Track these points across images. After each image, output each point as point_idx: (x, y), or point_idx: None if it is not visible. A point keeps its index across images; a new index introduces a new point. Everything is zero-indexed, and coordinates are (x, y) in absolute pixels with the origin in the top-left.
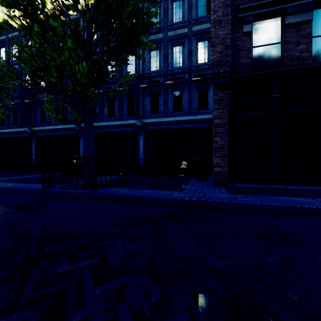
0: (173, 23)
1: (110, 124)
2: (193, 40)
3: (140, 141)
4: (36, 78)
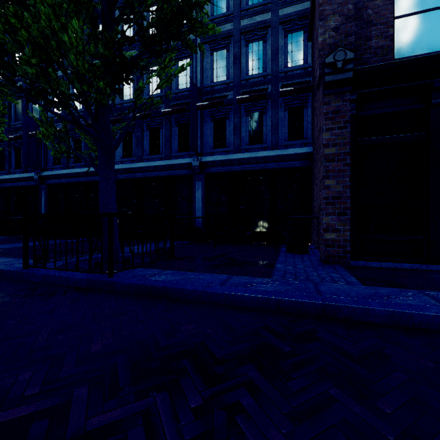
0: (249, 6)
1: (152, 165)
2: (280, 31)
3: (197, 190)
4: (2, 70)
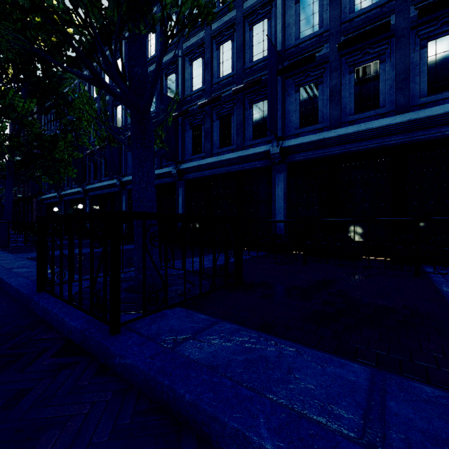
0: None
1: (222, 159)
2: None
3: (277, 185)
4: None
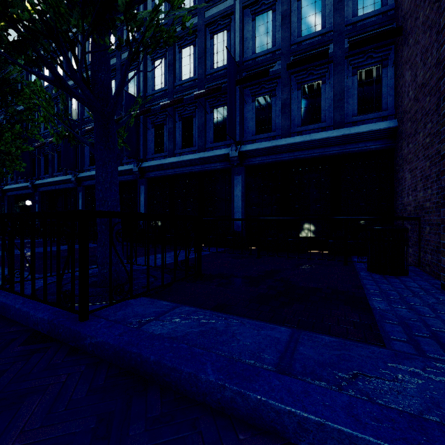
0: None
1: (184, 159)
2: None
3: (236, 186)
4: None
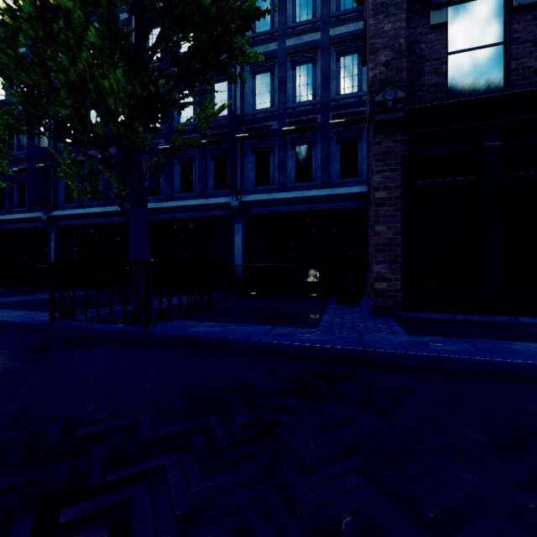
0: (296, 23)
1: (184, 205)
2: (331, 53)
3: (236, 234)
4: (33, 111)
